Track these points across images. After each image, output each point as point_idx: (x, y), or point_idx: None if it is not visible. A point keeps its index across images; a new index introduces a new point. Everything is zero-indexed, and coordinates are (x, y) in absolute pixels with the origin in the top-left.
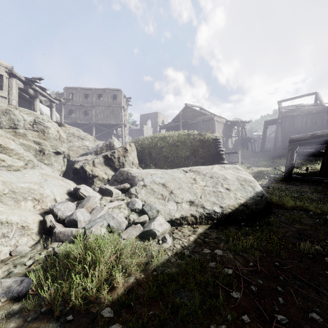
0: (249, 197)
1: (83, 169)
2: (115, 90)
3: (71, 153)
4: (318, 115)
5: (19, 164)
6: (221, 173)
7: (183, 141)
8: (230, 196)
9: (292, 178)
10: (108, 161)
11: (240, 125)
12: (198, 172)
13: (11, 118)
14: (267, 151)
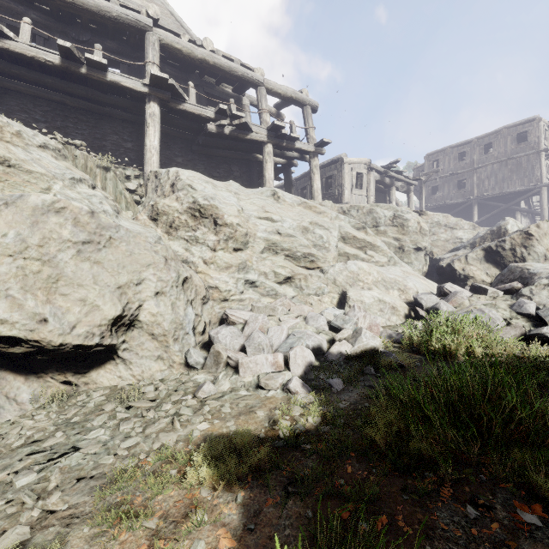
0: None
1: (451, 267)
2: (521, 124)
3: (435, 249)
4: None
5: (383, 260)
6: None
7: None
8: None
9: None
10: (492, 255)
11: None
12: None
13: (373, 217)
14: None
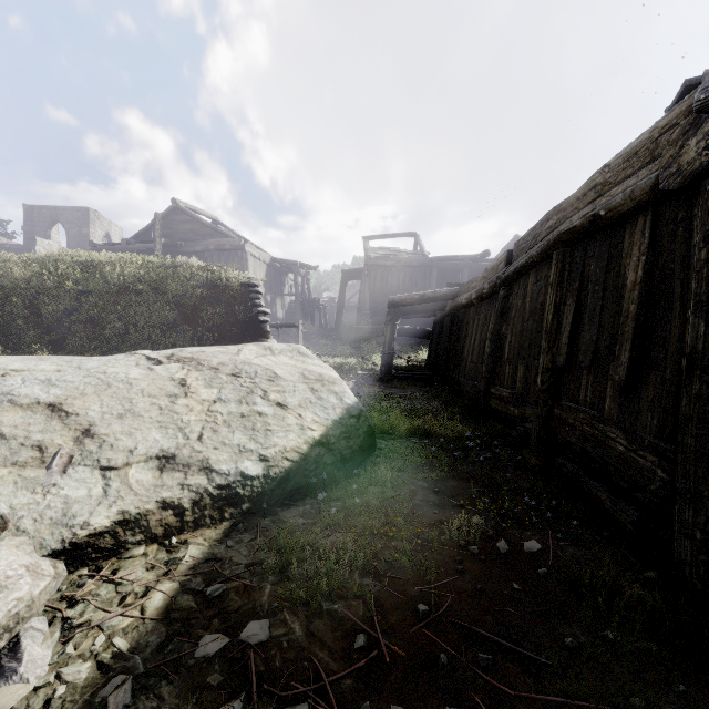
0: (332, 421)
1: None
2: None
3: None
4: (419, 270)
5: None
6: (263, 365)
7: (159, 280)
8: (289, 422)
9: (394, 375)
10: None
11: (300, 272)
12: (195, 363)
13: None
14: (347, 328)
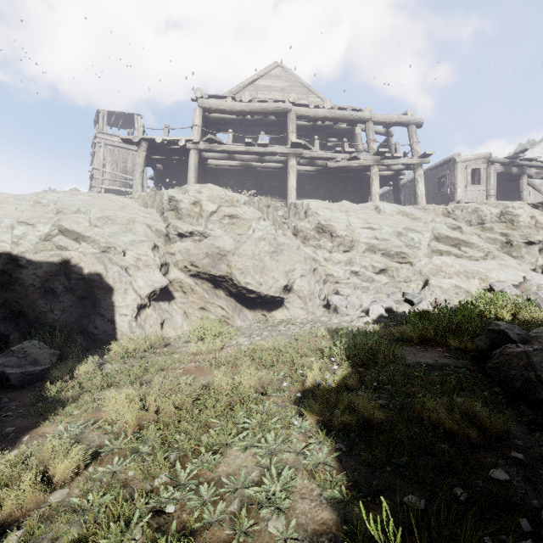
0: None
1: None
2: None
3: None
4: None
5: (478, 255)
6: None
7: None
8: None
9: None
10: None
11: None
12: None
13: (478, 215)
14: None
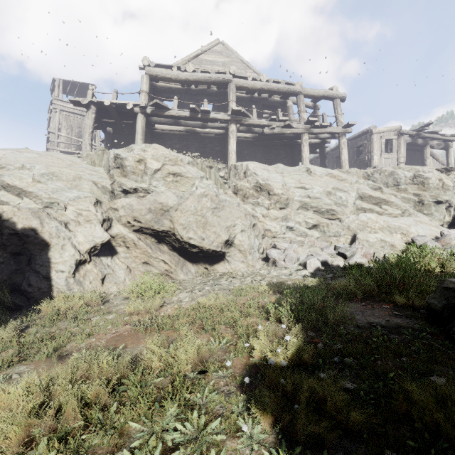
0: None
1: None
2: None
3: None
4: None
5: (396, 212)
6: None
7: None
8: None
9: None
10: None
11: None
12: None
13: (394, 178)
14: None
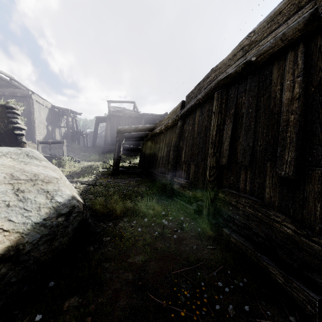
0: (32, 225)
1: None
2: None
3: None
4: (135, 119)
5: None
6: None
7: None
8: None
9: (120, 171)
10: None
11: (70, 115)
12: None
13: None
14: (99, 147)
